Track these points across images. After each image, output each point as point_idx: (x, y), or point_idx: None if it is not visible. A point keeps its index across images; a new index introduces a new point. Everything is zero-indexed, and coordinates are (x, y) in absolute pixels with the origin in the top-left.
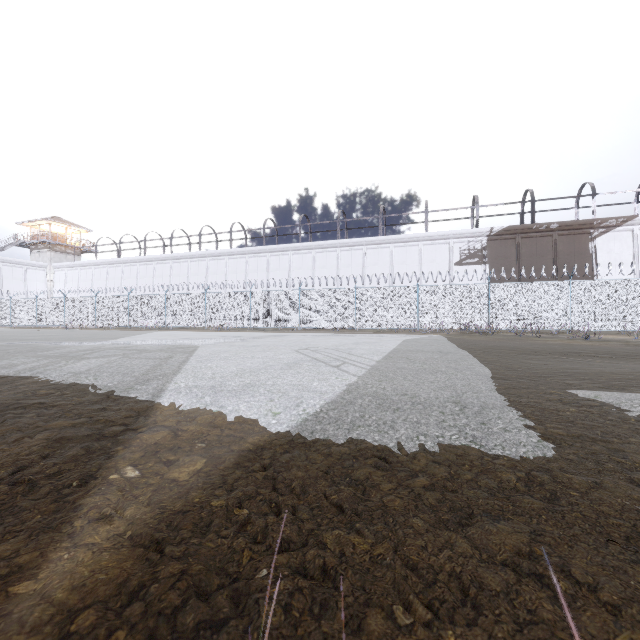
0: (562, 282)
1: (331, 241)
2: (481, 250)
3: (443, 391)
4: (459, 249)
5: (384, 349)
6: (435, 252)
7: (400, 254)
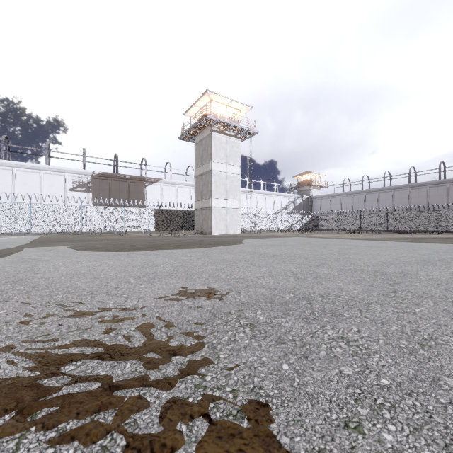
0: (121, 208)
1: None
2: (87, 183)
3: None
4: (72, 180)
5: None
6: (54, 180)
7: (23, 177)
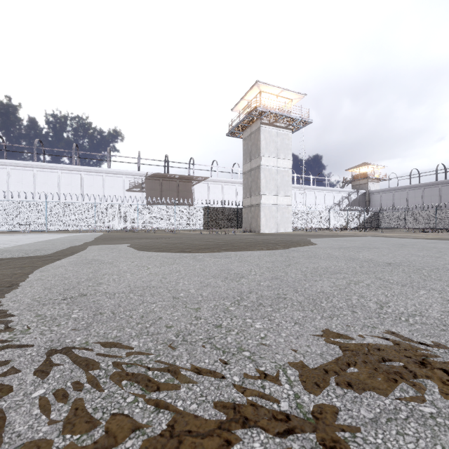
0: (172, 206)
1: (27, 162)
2: (142, 184)
3: (39, 248)
4: (129, 182)
5: (43, 239)
6: (114, 181)
7: (89, 180)
